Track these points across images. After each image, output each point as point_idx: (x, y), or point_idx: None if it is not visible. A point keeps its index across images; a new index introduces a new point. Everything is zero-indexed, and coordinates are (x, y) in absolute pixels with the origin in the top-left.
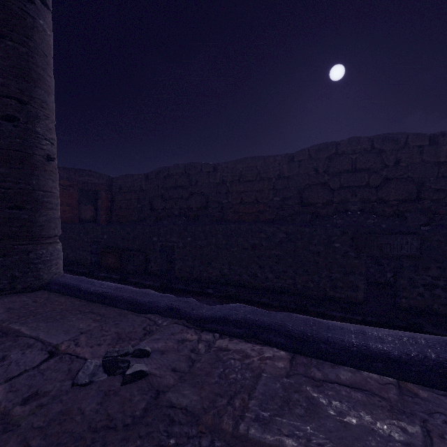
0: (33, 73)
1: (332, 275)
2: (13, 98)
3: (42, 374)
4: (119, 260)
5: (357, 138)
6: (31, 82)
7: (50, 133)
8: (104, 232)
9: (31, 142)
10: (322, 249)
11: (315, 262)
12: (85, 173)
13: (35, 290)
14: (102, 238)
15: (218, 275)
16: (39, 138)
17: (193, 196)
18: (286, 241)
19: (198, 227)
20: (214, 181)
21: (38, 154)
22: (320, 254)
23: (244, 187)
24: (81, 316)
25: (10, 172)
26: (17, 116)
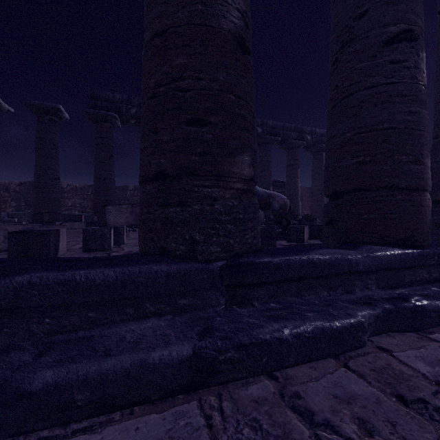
0: None
1: None
2: None
3: None
4: None
5: None
6: None
7: None
8: None
9: None
10: None
11: None
12: None
13: None
14: None
15: None
16: None
17: None
18: None
19: None
20: None
21: None
22: None
23: None
24: None
25: None
26: None
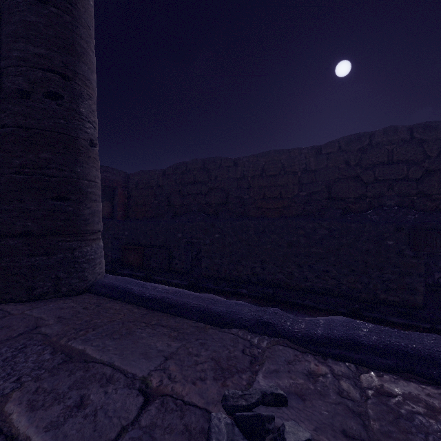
0: (77, 46)
1: (383, 276)
2: (57, 72)
3: (150, 436)
4: (142, 257)
5: (394, 128)
6: (75, 55)
7: (93, 116)
8: (125, 228)
9: (75, 124)
10: (372, 247)
11: (363, 261)
12: (103, 169)
13: (80, 293)
14: (123, 234)
15: (250, 274)
16: (83, 120)
17: (213, 192)
18: (327, 238)
19: (227, 223)
20: (235, 176)
21: (82, 137)
22: (369, 252)
23: (267, 182)
24: (151, 331)
25: (54, 157)
26: (61, 94)
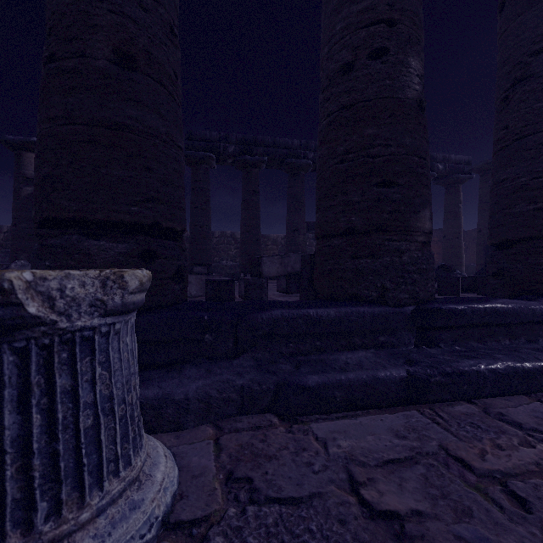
0: None
1: None
2: None
3: None
4: None
5: None
6: None
7: None
8: None
9: None
10: None
11: None
12: None
13: None
14: None
15: None
16: None
17: None
18: None
19: None
20: None
21: None
22: None
23: None
24: None
25: None
26: None
